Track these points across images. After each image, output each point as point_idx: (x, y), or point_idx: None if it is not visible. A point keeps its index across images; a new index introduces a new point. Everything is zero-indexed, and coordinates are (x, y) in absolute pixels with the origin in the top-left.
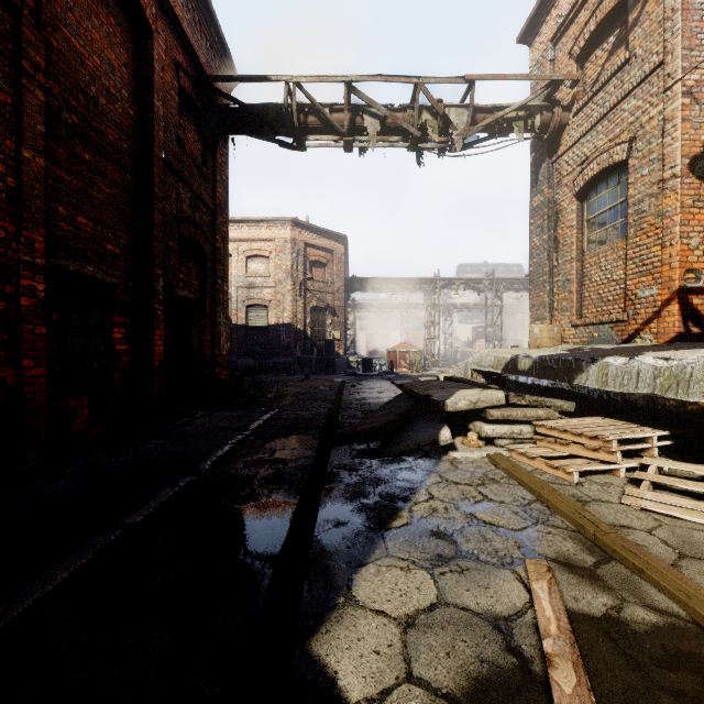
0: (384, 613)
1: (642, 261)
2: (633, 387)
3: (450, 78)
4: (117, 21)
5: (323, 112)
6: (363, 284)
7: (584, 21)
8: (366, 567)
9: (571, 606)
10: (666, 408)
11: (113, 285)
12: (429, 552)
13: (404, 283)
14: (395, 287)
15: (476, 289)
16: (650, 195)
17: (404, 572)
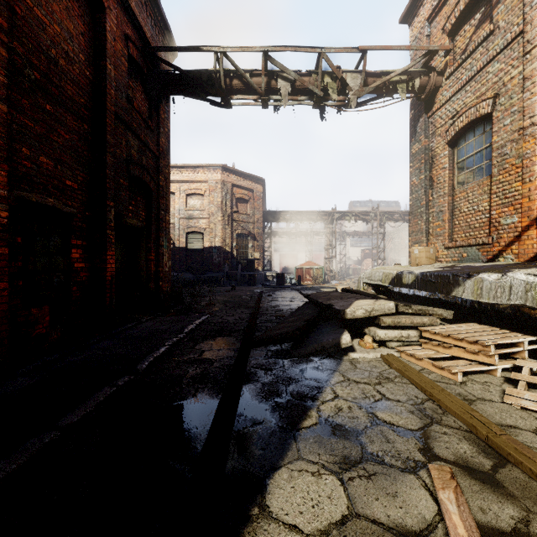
0: (297, 528)
1: (505, 194)
2: (505, 299)
3: (347, 49)
4: None
5: (245, 76)
6: (277, 216)
7: (455, 2)
8: (279, 471)
9: (479, 519)
10: (531, 316)
11: (72, 214)
12: (337, 454)
13: (308, 215)
14: (302, 218)
15: (365, 220)
16: (512, 140)
17: (315, 478)
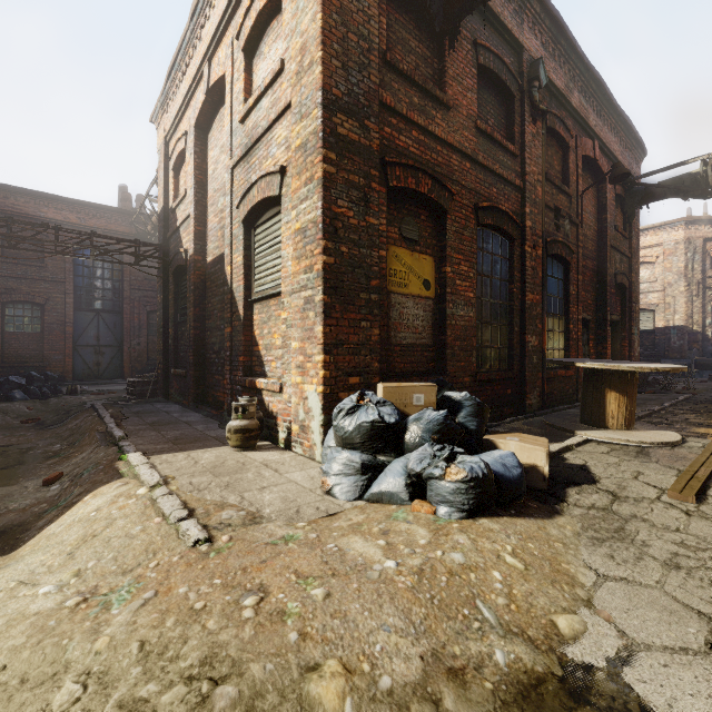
0: None
1: None
2: None
3: None
4: (591, 187)
5: None
6: None
7: None
8: None
9: None
10: None
11: (589, 320)
12: None
13: None
14: None
15: None
16: None
17: None
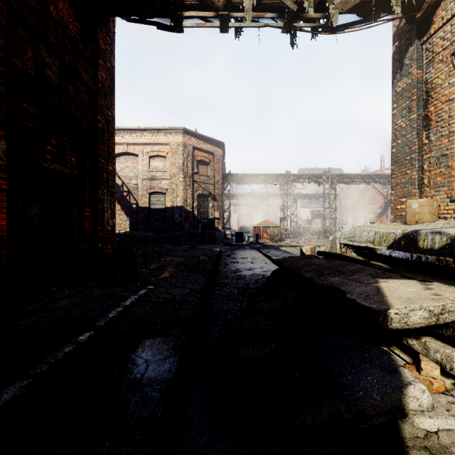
0: None
1: None
2: None
3: None
4: None
5: None
6: (236, 178)
7: None
8: None
9: None
10: None
11: None
12: None
13: (265, 178)
14: (259, 181)
15: (317, 182)
16: None
17: None
